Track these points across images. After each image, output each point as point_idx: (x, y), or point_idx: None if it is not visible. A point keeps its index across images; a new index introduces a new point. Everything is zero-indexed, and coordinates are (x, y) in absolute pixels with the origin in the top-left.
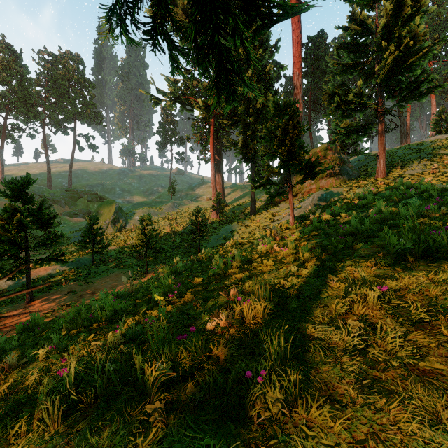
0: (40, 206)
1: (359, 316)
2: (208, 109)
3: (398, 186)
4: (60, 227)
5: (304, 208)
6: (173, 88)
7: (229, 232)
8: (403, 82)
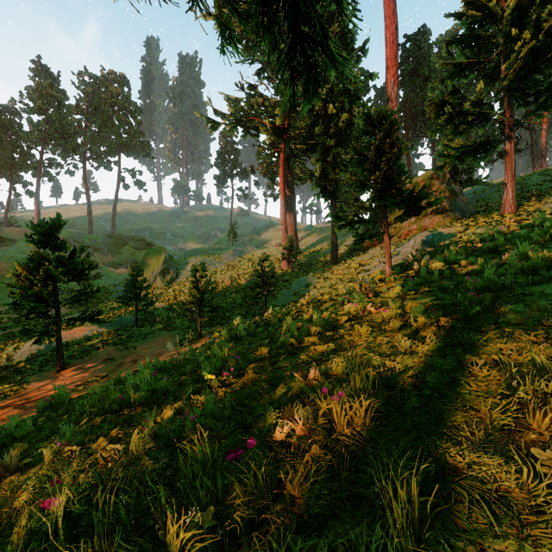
0: (72, 254)
1: (540, 433)
2: (277, 132)
3: (539, 223)
4: (101, 280)
5: (403, 254)
6: (234, 108)
7: (303, 285)
8: (541, 84)
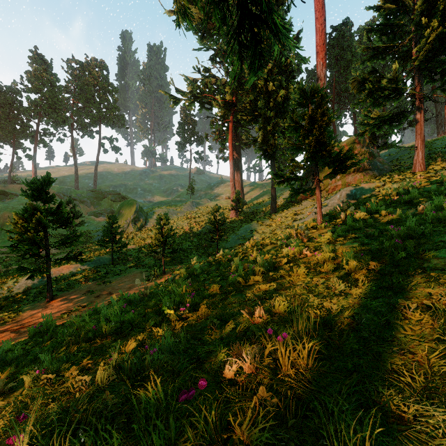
0: (59, 206)
1: None
2: (227, 106)
3: None
4: (85, 226)
5: (331, 206)
6: (191, 87)
7: (248, 231)
8: None
